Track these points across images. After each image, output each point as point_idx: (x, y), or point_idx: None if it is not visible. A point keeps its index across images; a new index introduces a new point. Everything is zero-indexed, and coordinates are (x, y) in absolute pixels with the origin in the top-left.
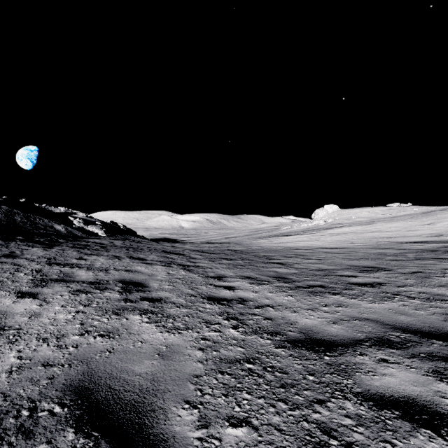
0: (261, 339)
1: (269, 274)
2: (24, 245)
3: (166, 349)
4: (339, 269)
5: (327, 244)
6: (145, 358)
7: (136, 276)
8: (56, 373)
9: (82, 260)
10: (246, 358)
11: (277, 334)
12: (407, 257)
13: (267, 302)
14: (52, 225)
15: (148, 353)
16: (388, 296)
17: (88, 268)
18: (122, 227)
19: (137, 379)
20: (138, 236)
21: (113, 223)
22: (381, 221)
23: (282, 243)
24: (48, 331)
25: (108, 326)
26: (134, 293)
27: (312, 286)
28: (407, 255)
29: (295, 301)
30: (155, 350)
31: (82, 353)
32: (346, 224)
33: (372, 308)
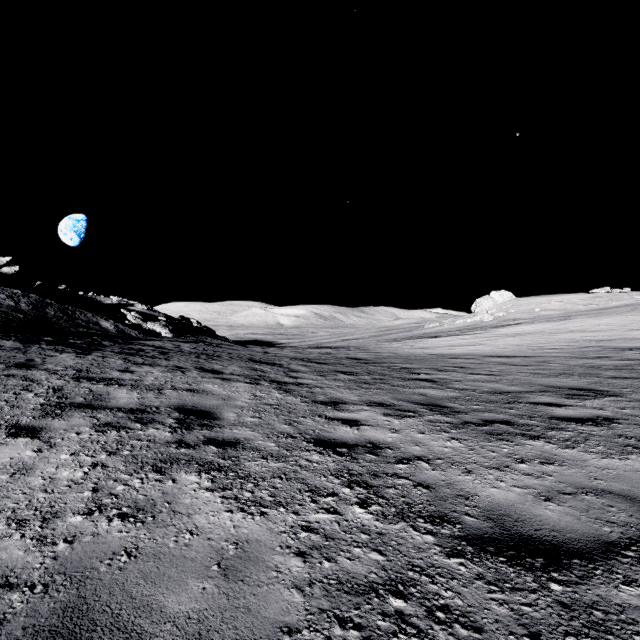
0: (414, 533)
1: (414, 399)
2: (50, 349)
3: (234, 552)
4: (528, 391)
5: (500, 350)
6: (193, 574)
7: (204, 399)
8: (12, 608)
9: (128, 373)
10: (388, 580)
11: (444, 522)
12: (639, 373)
13: (416, 450)
14: (97, 320)
15: (199, 562)
16: (632, 444)
17: (133, 386)
18: (195, 324)
19: (166, 634)
20: (218, 337)
21: (184, 319)
22: (583, 315)
23: (428, 348)
24: (33, 504)
25: (138, 496)
26: (194, 430)
27: (490, 422)
28: (638, 369)
29: (466, 450)
30: (214, 553)
31: (77, 558)
32: (527, 320)
33: (611, 468)
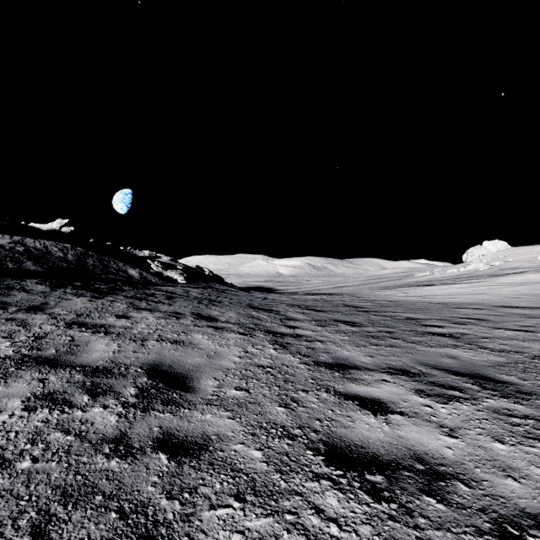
0: None
1: (445, 365)
2: (71, 293)
3: None
4: None
5: (512, 300)
6: None
7: (186, 356)
8: None
9: (123, 319)
10: None
11: None
12: None
13: (516, 493)
14: (126, 269)
15: None
16: None
17: (119, 334)
18: (207, 272)
19: None
20: (225, 283)
21: (199, 268)
22: None
23: (425, 296)
24: None
25: None
26: (152, 413)
27: None
28: None
29: None
30: None
31: None
32: (529, 268)
33: None
